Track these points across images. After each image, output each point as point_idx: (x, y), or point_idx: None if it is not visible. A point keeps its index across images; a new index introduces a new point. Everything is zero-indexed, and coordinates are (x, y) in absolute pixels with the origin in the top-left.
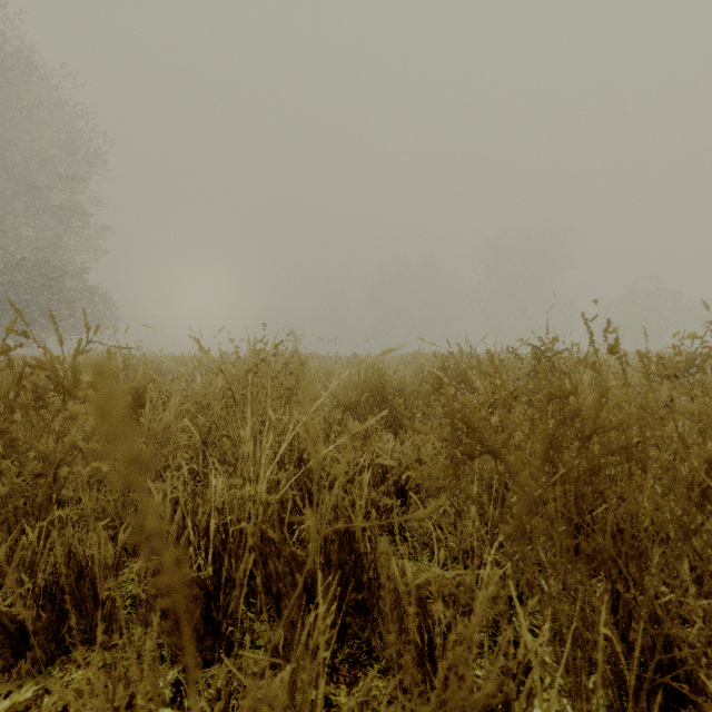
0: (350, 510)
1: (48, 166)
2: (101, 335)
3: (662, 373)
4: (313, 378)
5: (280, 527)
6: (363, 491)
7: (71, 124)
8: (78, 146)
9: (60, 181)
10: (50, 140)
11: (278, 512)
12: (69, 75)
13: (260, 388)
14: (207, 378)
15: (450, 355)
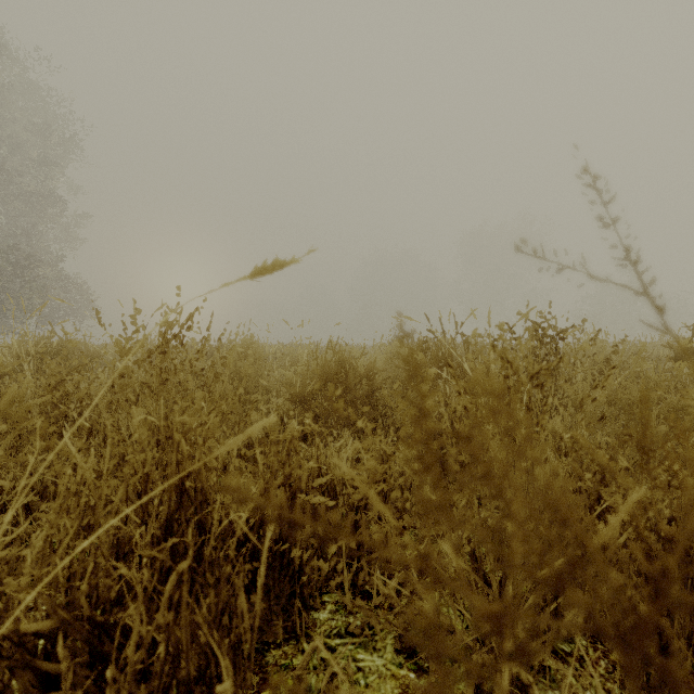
0: (208, 633)
1: (22, 152)
2: (79, 325)
3: (679, 357)
4: (229, 358)
5: (93, 643)
6: (263, 563)
7: (46, 109)
8: (53, 131)
9: (33, 167)
10: (23, 124)
11: (88, 613)
12: (43, 58)
13: (171, 374)
14: (84, 360)
15: (429, 341)
